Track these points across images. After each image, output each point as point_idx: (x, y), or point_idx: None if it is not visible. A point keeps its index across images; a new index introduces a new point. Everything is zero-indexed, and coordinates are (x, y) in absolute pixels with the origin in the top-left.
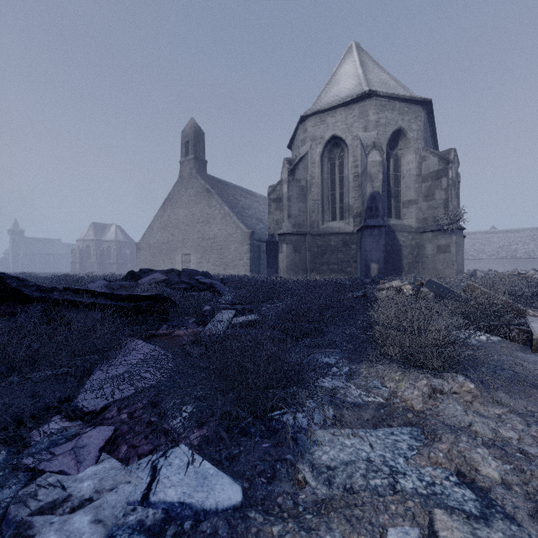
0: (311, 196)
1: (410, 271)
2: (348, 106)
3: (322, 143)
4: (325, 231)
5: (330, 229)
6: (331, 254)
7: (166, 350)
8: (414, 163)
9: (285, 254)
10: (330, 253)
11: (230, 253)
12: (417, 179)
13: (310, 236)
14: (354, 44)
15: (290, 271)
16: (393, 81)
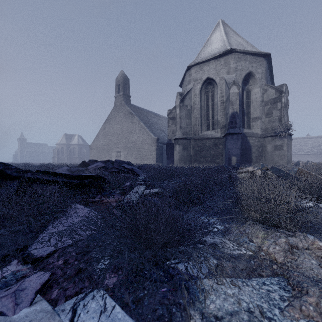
0: (194, 115)
1: (257, 162)
2: (217, 59)
3: (201, 82)
4: (203, 137)
5: (206, 136)
6: (206, 151)
7: (99, 211)
8: (259, 93)
9: (178, 151)
10: (206, 150)
11: (144, 151)
12: (261, 104)
13: (193, 140)
14: (220, 21)
15: (181, 161)
16: (246, 42)
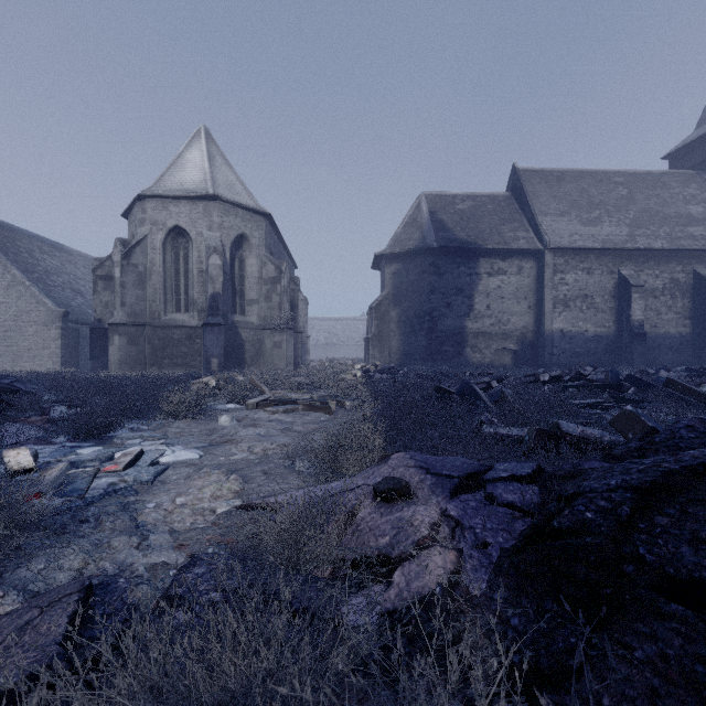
0: (151, 284)
1: (253, 364)
2: (193, 201)
3: (164, 230)
4: (168, 323)
5: (174, 322)
6: (175, 347)
7: None
8: (257, 267)
9: (118, 347)
10: (174, 346)
11: (26, 338)
12: (259, 281)
13: (150, 327)
14: (203, 129)
15: (124, 365)
16: (240, 184)
